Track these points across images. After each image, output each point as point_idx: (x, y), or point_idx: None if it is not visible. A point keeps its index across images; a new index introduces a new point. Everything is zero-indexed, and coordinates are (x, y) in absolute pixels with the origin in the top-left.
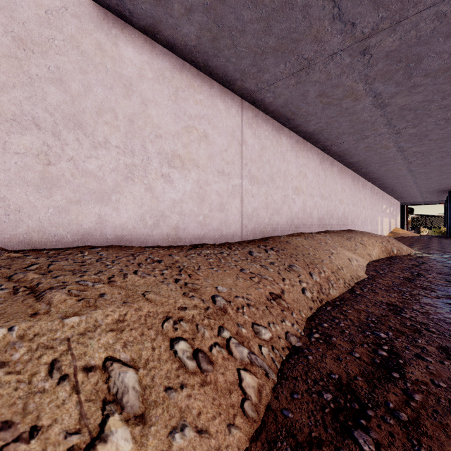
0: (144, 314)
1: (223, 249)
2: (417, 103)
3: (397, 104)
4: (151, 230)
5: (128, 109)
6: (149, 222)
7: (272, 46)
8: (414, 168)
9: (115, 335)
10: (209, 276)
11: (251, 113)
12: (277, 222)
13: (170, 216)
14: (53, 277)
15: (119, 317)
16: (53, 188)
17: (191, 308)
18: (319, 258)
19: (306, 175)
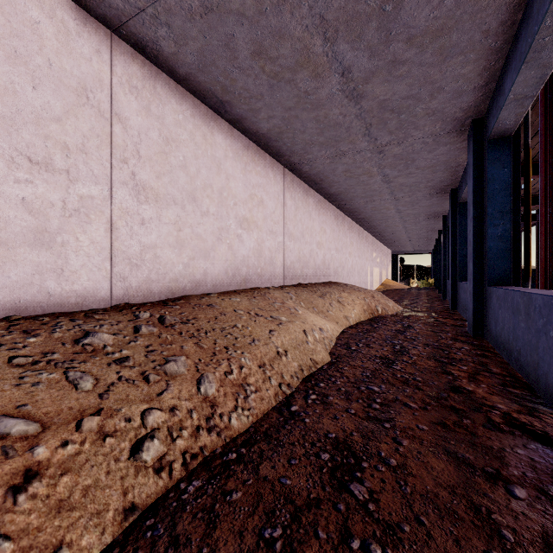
0: None
1: (5, 332)
2: (400, 99)
3: (375, 97)
4: None
5: None
6: None
7: None
8: (402, 207)
9: None
10: None
11: (138, 69)
12: (206, 271)
13: None
14: None
15: None
16: None
17: None
18: (250, 334)
19: (263, 201)
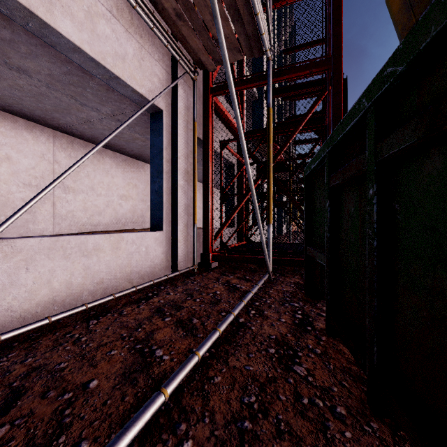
0: None
1: None
2: None
3: None
4: None
5: None
6: None
7: (51, 109)
8: None
9: None
10: None
11: (65, 140)
12: (99, 221)
13: None
14: None
15: None
16: None
17: None
18: None
19: (136, 185)
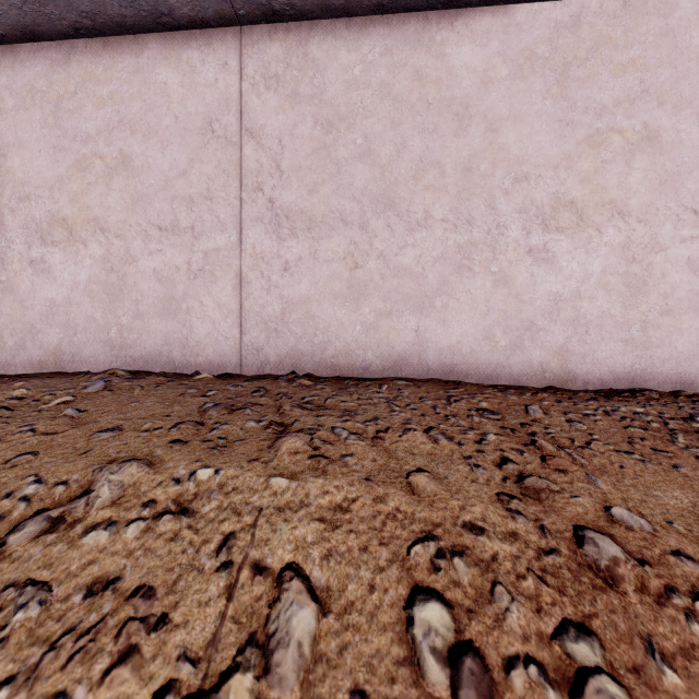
0: (386, 511)
1: None
2: None
3: None
4: (505, 355)
5: (462, 152)
6: (500, 341)
7: None
8: None
9: (321, 529)
10: (607, 471)
11: None
12: None
13: (547, 329)
14: (317, 416)
15: (343, 501)
16: (360, 298)
17: (496, 534)
18: None
19: None
